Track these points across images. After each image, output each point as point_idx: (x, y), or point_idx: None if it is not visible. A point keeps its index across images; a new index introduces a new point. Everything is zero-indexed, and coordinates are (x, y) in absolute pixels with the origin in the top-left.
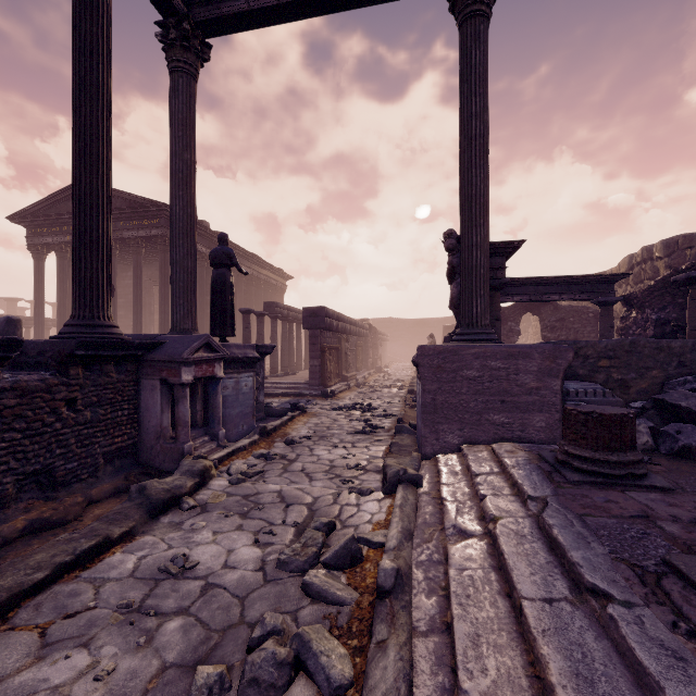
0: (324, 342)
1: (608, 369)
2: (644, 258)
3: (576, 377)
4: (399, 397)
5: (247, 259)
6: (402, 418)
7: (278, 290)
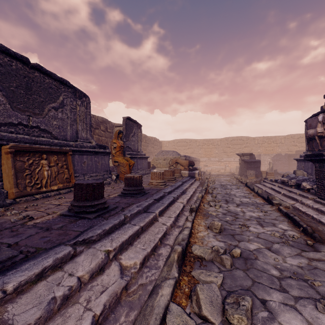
0: None
1: None
2: None
3: None
4: None
5: None
6: None
7: None
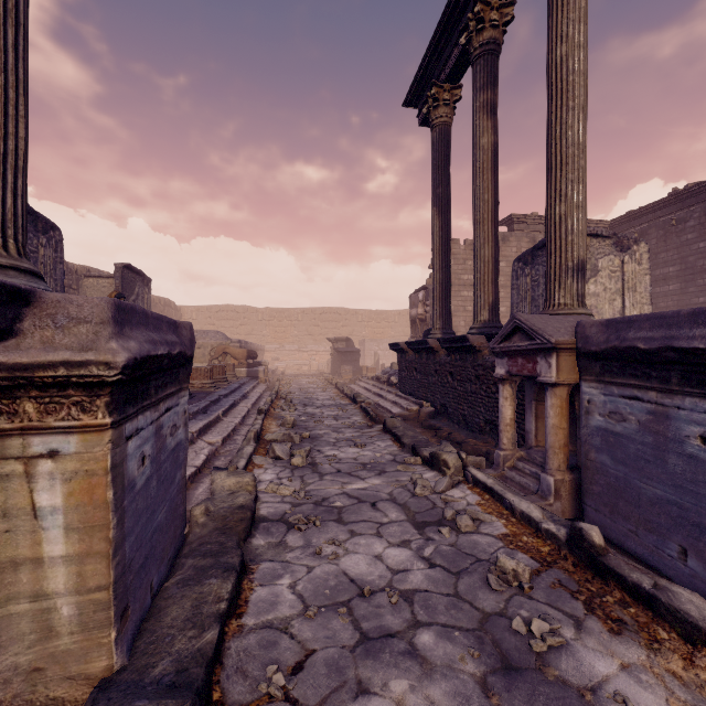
0: None
1: None
2: None
3: None
4: None
5: None
6: None
7: None
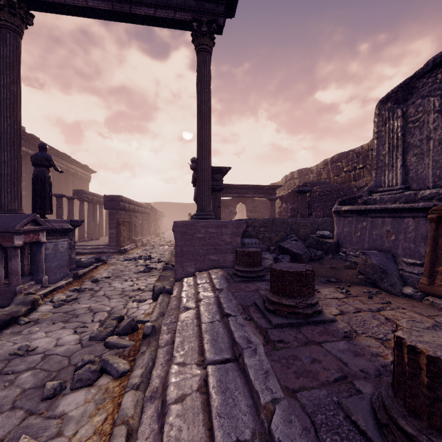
0: (120, 217)
1: (264, 232)
2: (291, 177)
3: (251, 236)
4: (169, 251)
5: (58, 156)
6: (168, 262)
7: (85, 180)
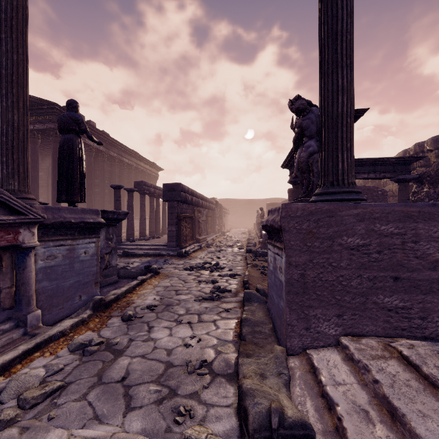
0: (181, 212)
1: None
2: (416, 151)
3: None
4: (240, 255)
5: (128, 153)
6: (248, 279)
7: (153, 178)
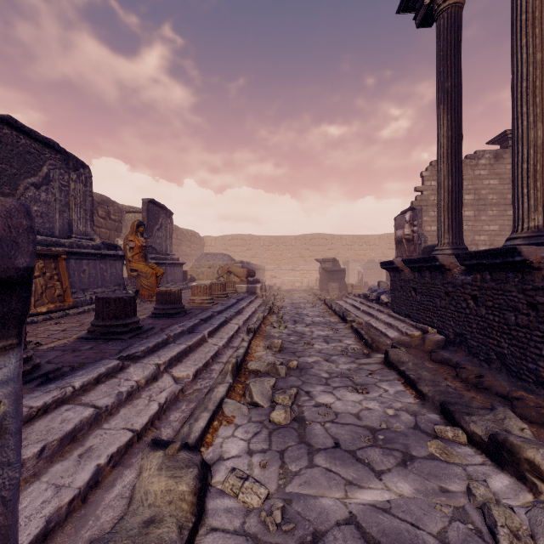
0: None
1: None
2: None
3: None
4: None
5: None
6: None
7: None
